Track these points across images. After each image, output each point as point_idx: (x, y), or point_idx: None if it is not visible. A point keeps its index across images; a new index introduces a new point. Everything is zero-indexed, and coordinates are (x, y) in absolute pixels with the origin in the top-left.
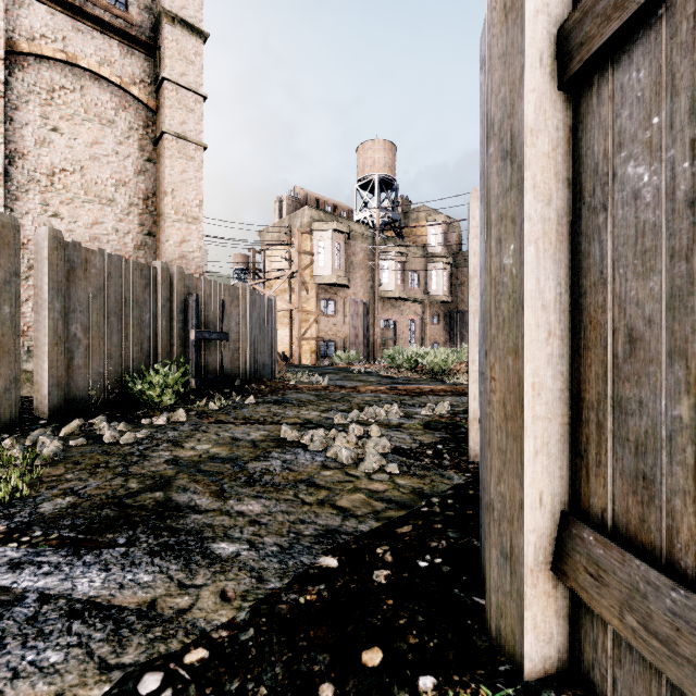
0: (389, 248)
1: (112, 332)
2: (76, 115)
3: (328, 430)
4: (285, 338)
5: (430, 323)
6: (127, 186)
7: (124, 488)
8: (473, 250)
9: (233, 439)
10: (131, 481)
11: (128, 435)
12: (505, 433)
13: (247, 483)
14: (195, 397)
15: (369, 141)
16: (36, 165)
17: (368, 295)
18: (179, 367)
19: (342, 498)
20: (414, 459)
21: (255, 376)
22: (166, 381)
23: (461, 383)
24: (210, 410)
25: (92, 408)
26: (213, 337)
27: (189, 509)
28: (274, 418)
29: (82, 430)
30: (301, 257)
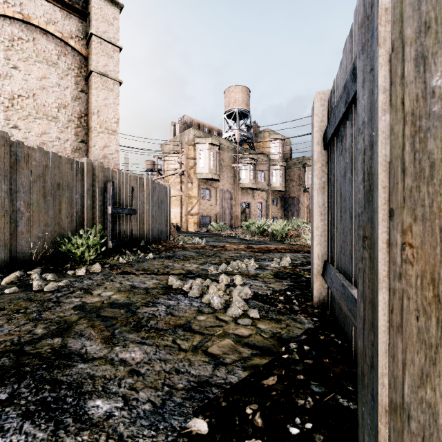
0: (245, 155)
1: (49, 207)
2: (30, 58)
3: (204, 279)
4: (177, 214)
5: (271, 204)
6: (67, 108)
7: (30, 334)
8: (317, 140)
9: (131, 287)
10: (38, 326)
11: (51, 284)
12: (435, 321)
13: (135, 328)
14: (111, 254)
15: (232, 87)
16: (0, 92)
17: (231, 186)
18: (100, 232)
19: (213, 344)
20: (270, 304)
21: (155, 239)
22: (88, 242)
23: (295, 243)
24: (120, 263)
25: (33, 262)
26: (125, 212)
27: (78, 357)
28: (165, 269)
29: (20, 279)
30: (188, 161)
